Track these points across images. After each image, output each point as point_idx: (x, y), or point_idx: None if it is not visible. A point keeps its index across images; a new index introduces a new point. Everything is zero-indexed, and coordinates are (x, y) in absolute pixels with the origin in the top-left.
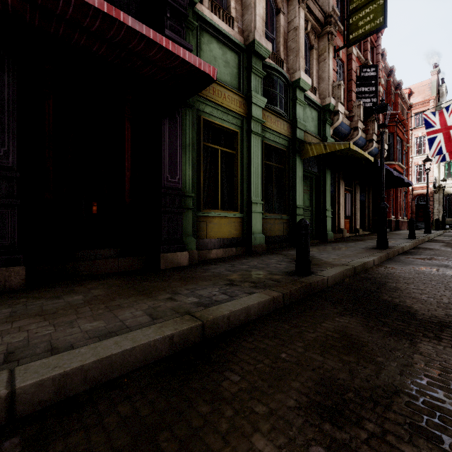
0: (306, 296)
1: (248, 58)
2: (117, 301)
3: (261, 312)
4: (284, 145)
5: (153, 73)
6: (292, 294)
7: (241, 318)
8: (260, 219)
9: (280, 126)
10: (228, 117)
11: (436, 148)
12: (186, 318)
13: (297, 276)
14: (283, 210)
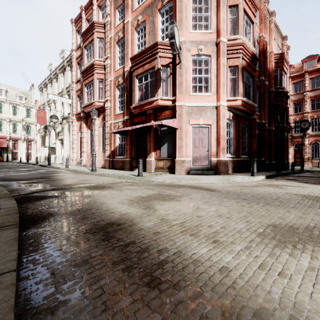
0: None
1: None
2: None
3: None
4: None
5: None
6: None
7: None
8: None
9: None
10: None
11: None
12: None
13: None
14: None
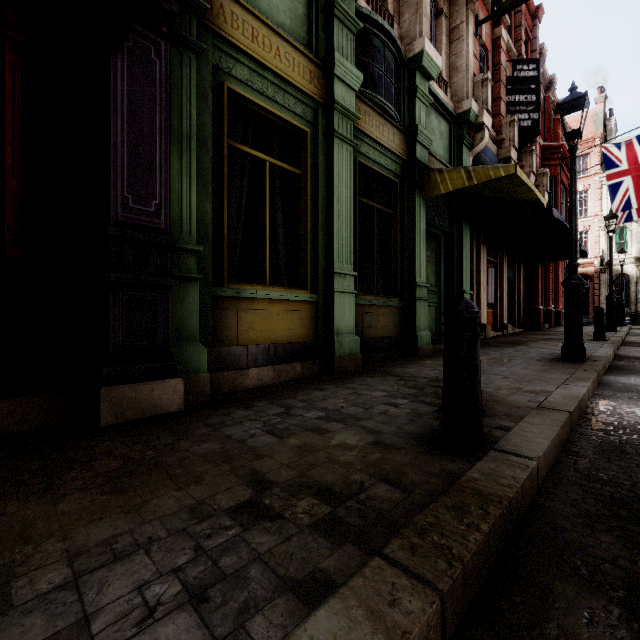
0: (502, 549)
1: None
2: None
3: None
4: (394, 173)
5: None
6: (469, 573)
7: None
8: (350, 305)
9: (387, 134)
10: (286, 98)
11: (622, 200)
12: None
13: (451, 455)
14: (392, 291)
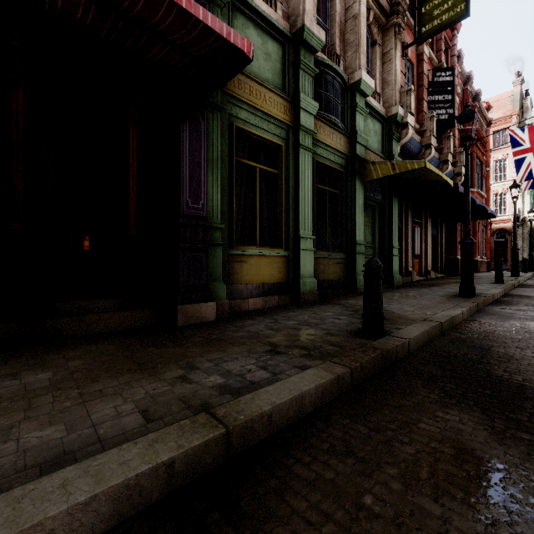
0: (382, 369)
1: (295, 51)
2: (100, 382)
3: (320, 400)
4: (340, 165)
5: (165, 56)
6: (364, 368)
7: (289, 413)
8: (310, 258)
9: (335, 139)
10: (269, 126)
11: (525, 172)
12: (201, 421)
13: (366, 338)
14: (339, 248)
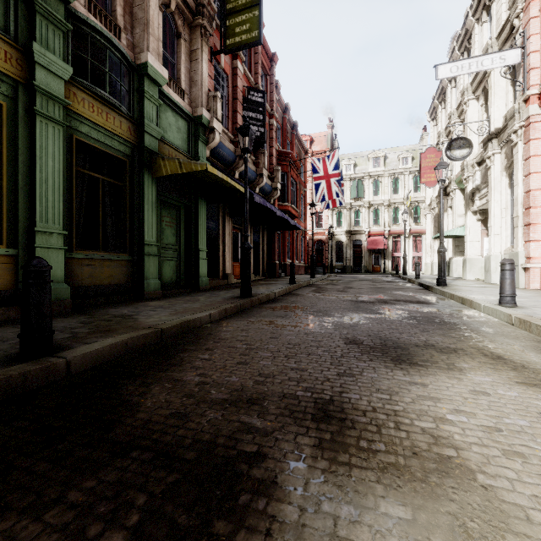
0: None
1: None
2: None
3: None
4: (123, 153)
5: None
6: None
7: None
8: (59, 259)
9: (112, 121)
10: None
11: (321, 194)
12: None
13: (10, 364)
14: (123, 248)
